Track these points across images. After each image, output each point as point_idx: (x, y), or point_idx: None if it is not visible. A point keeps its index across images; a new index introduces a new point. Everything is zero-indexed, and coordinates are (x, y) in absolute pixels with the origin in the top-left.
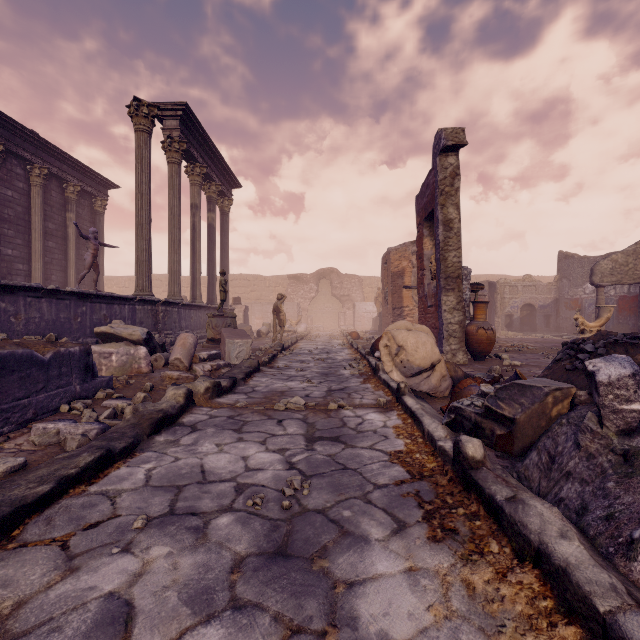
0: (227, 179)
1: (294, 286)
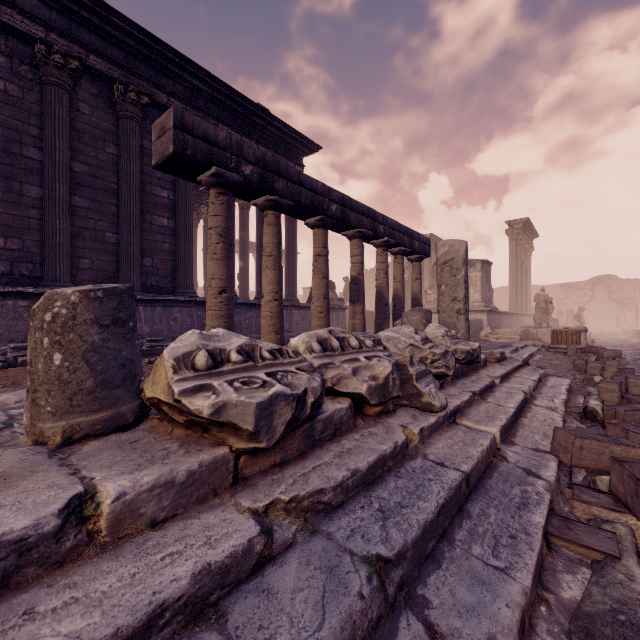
0: (532, 236)
1: (566, 293)
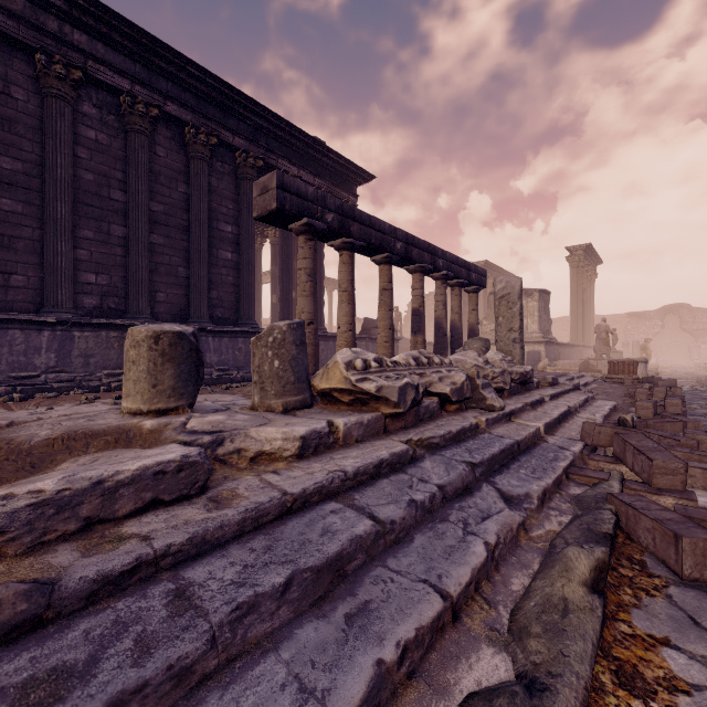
0: (595, 263)
1: (634, 323)
